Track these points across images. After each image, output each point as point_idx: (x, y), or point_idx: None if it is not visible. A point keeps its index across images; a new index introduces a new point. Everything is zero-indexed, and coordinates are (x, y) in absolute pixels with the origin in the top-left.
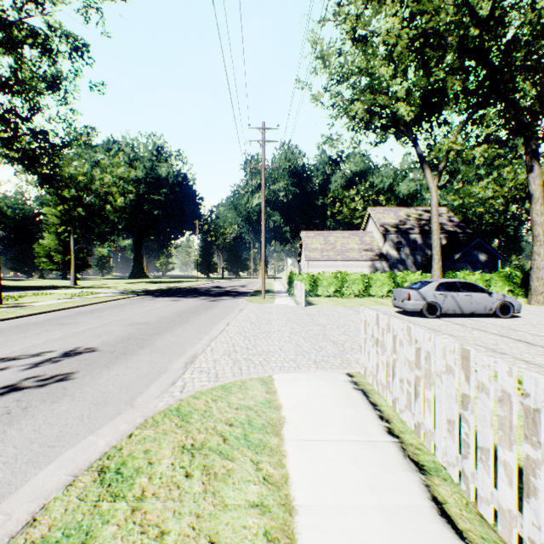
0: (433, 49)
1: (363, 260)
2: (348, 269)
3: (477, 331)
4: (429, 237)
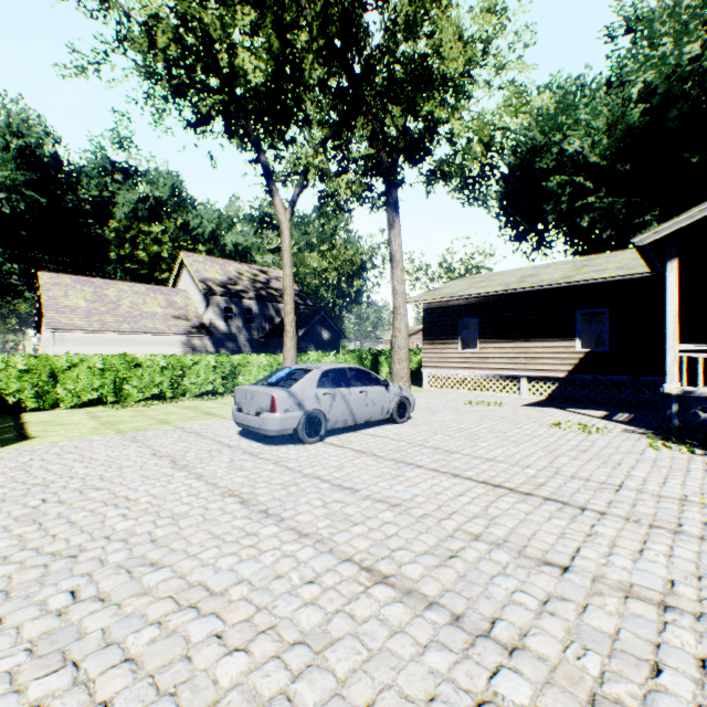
0: (288, 2)
1: (173, 333)
2: (145, 347)
3: (410, 468)
4: (268, 306)
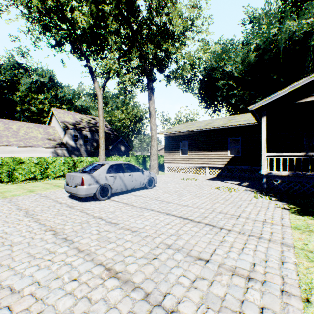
0: None
1: (47, 147)
2: (32, 153)
3: (147, 211)
4: (95, 134)
